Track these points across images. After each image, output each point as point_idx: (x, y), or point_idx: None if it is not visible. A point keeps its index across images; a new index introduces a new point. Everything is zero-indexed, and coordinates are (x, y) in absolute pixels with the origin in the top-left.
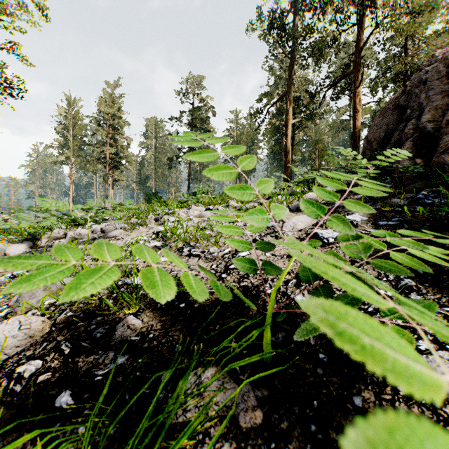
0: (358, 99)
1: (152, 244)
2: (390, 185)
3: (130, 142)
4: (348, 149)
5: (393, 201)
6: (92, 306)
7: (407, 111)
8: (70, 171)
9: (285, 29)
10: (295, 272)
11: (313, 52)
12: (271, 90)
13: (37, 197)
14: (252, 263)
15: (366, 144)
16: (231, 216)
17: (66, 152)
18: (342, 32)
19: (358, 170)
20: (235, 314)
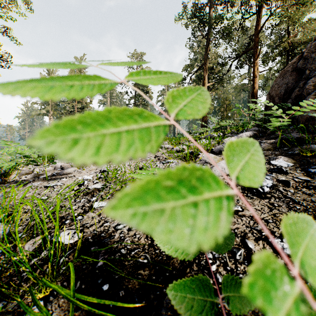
0: (255, 68)
1: (93, 186)
2: (295, 131)
3: (91, 100)
4: (266, 100)
5: (311, 147)
6: (7, 275)
7: (305, 72)
8: (49, 120)
9: (203, 18)
10: (238, 234)
11: (223, 34)
12: (192, 62)
13: (3, 142)
14: (210, 288)
15: (269, 99)
16: (164, 156)
17: (46, 107)
18: (244, 20)
19: (271, 119)
20: (173, 315)
